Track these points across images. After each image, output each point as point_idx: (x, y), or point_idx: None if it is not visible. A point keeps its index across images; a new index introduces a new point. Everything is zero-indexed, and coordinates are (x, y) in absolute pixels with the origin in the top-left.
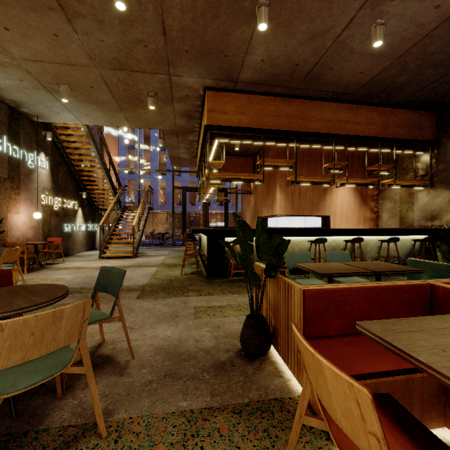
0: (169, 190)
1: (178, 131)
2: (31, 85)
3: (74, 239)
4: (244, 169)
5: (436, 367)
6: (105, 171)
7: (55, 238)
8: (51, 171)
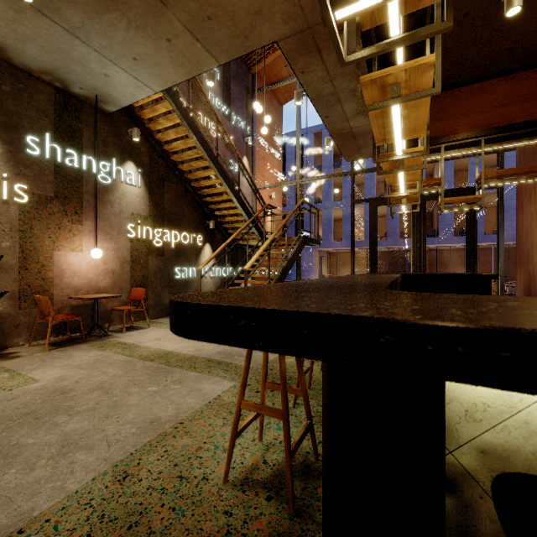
0: (367, 218)
1: (314, 25)
2: (4, 3)
3: (195, 289)
4: (534, 104)
5: None
6: (225, 181)
7: (140, 288)
8: (149, 189)
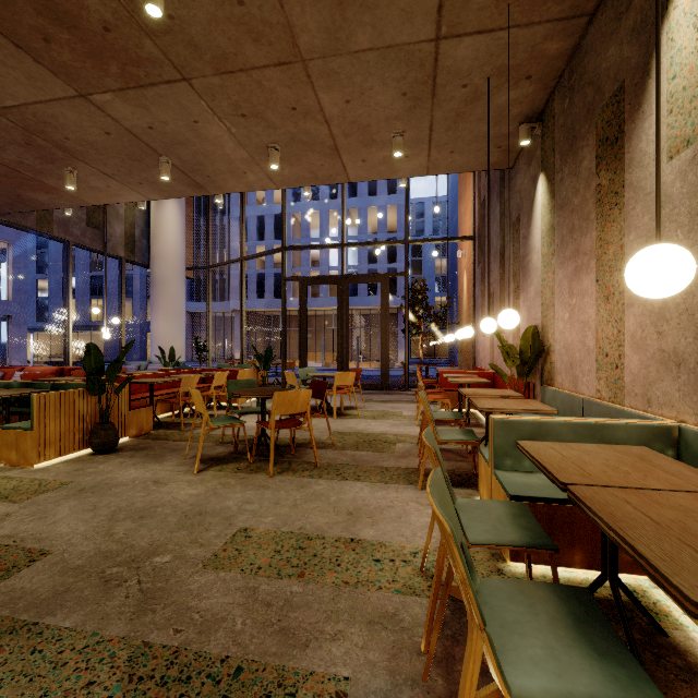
0: None
1: None
2: None
3: None
4: None
5: (171, 380)
6: None
7: None
8: None
